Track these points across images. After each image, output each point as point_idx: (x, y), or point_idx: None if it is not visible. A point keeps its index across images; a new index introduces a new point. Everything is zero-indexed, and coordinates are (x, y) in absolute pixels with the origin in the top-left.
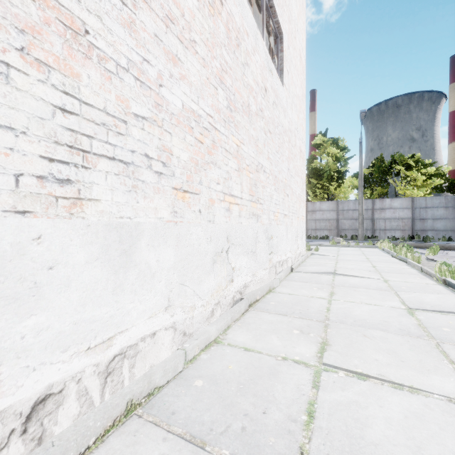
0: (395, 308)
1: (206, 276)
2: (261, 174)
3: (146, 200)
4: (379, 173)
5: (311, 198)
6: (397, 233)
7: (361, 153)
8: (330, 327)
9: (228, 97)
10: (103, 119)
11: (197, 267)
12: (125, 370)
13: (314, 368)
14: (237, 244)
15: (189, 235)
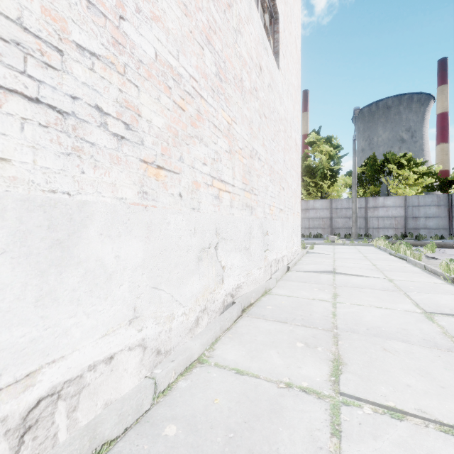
0: (410, 312)
1: (189, 276)
2: (256, 161)
3: (97, 171)
4: (372, 171)
5: (305, 197)
6: (390, 231)
7: (355, 151)
8: (340, 338)
9: (217, 62)
10: (16, 34)
11: (177, 266)
12: (60, 418)
13: (330, 400)
14: (228, 239)
15: (165, 225)
